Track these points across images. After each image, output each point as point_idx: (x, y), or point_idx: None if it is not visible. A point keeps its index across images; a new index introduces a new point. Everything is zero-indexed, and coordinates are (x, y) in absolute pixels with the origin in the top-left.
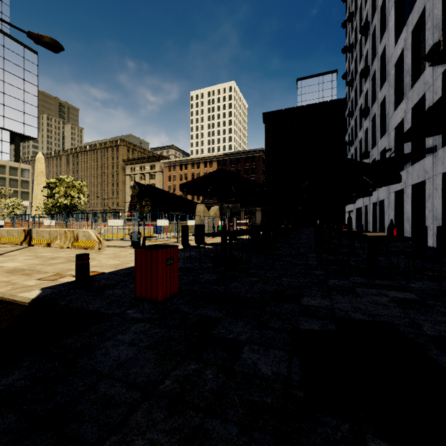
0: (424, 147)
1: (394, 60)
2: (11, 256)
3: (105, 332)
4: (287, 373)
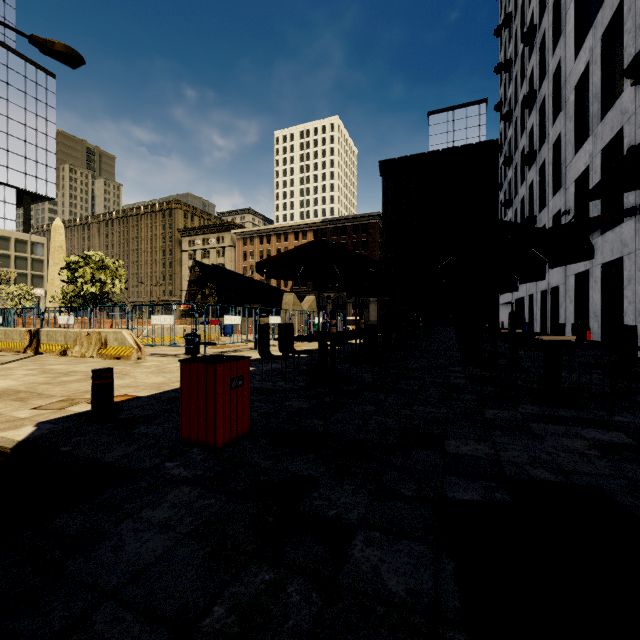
0: (621, 207)
1: (575, 81)
2: (5, 369)
3: (123, 503)
4: (433, 591)
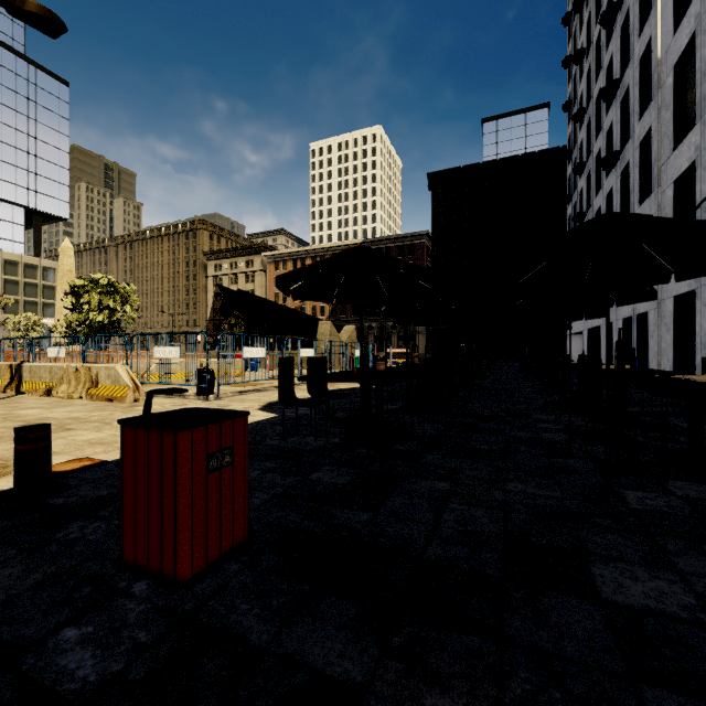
0: None
1: (673, 59)
2: None
3: None
4: None
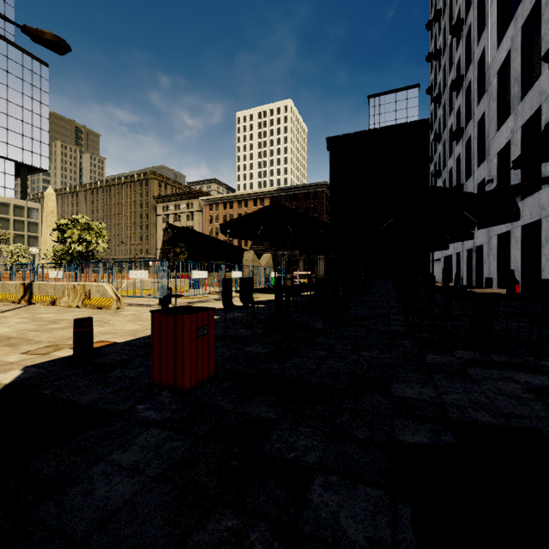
0: (539, 176)
1: (497, 66)
2: (1, 318)
3: (96, 446)
4: (392, 539)
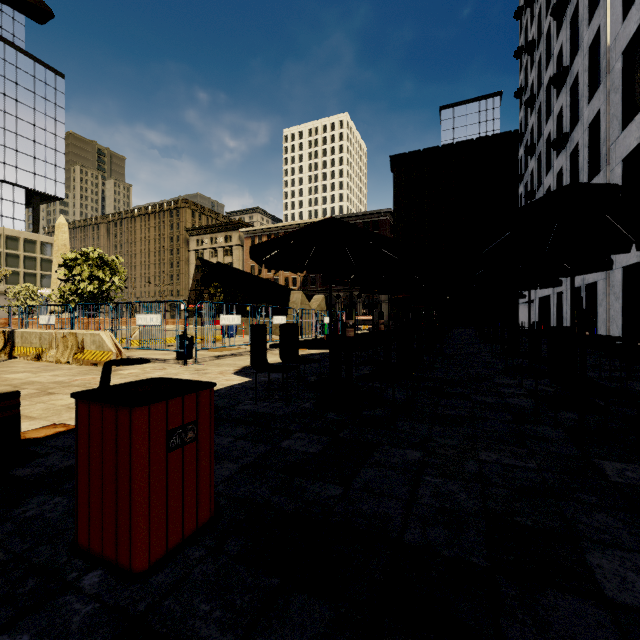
0: None
1: (622, 45)
2: None
3: None
4: None
